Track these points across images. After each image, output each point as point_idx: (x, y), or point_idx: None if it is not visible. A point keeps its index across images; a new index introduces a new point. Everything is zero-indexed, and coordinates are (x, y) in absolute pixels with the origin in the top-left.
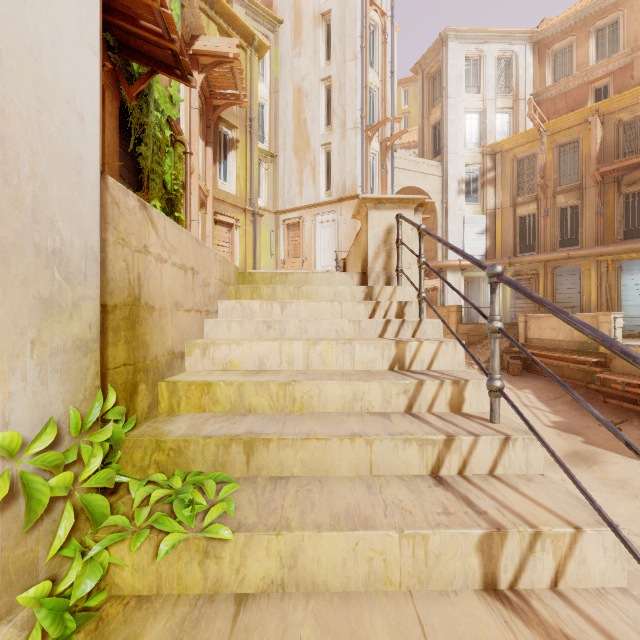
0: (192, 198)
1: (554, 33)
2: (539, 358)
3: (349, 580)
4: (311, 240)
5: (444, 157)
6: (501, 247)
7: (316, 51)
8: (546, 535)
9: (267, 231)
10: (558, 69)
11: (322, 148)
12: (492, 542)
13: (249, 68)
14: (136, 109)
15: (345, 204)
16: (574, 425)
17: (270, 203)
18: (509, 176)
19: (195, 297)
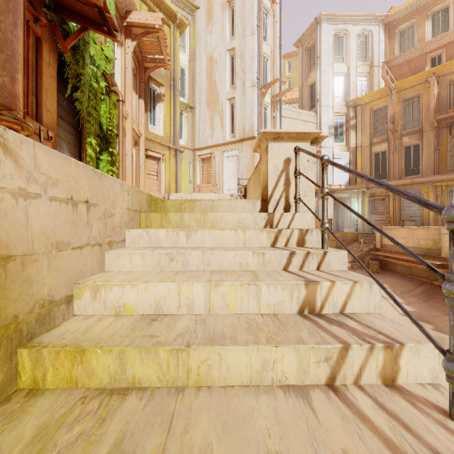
0: (127, 138)
1: (400, 16)
2: (392, 260)
3: None
4: (220, 170)
5: (318, 109)
6: None
7: (223, 29)
8: None
9: (187, 163)
10: (403, 43)
11: (228, 101)
12: None
13: (172, 40)
14: (73, 62)
15: (245, 143)
16: (424, 314)
17: (189, 143)
18: (367, 123)
19: (91, 231)
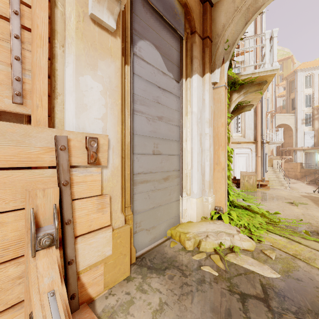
0: None
1: None
2: None
3: (275, 185)
4: None
5: (295, 112)
6: None
7: None
8: (284, 184)
9: None
10: None
11: None
12: (281, 184)
13: None
14: None
15: None
16: None
17: None
18: None
19: None
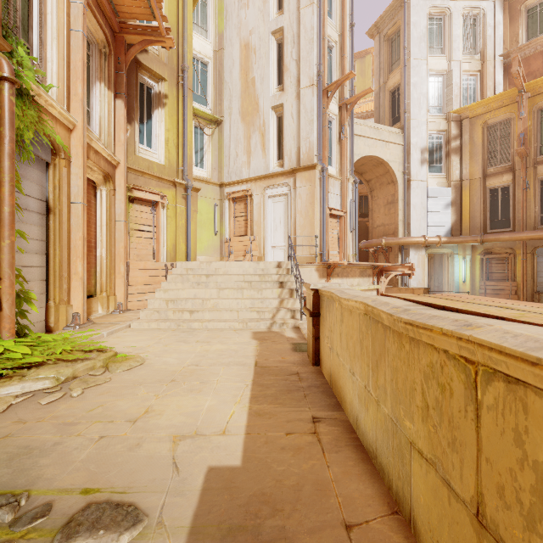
0: (72, 168)
1: None
2: None
3: None
4: (260, 216)
5: (406, 123)
6: (469, 222)
7: None
8: None
9: (210, 205)
10: (532, 26)
11: (273, 111)
12: None
13: (181, 5)
14: None
15: (299, 175)
16: None
17: (214, 174)
18: (478, 144)
19: None
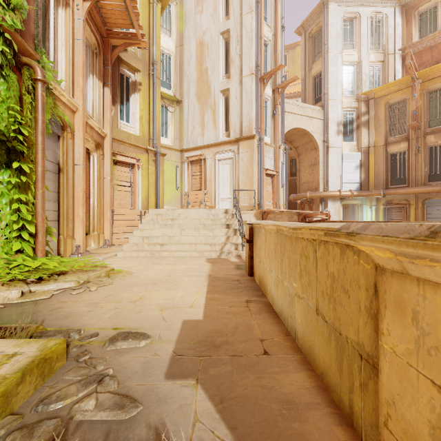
0: (75, 140)
1: None
2: None
3: None
4: (211, 175)
5: (325, 103)
6: (374, 179)
7: (216, 7)
8: None
9: (173, 167)
10: (423, 27)
11: (221, 93)
12: None
13: (152, 15)
14: None
15: (242, 143)
16: None
17: (176, 142)
18: (381, 119)
19: None
